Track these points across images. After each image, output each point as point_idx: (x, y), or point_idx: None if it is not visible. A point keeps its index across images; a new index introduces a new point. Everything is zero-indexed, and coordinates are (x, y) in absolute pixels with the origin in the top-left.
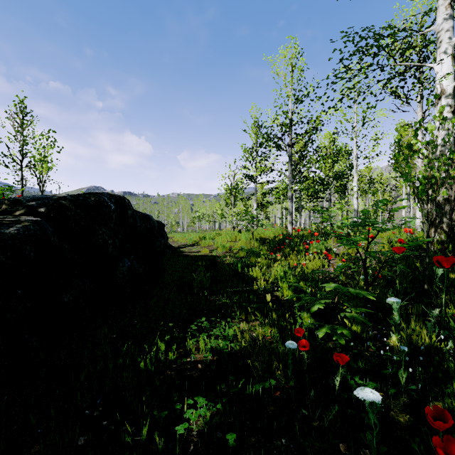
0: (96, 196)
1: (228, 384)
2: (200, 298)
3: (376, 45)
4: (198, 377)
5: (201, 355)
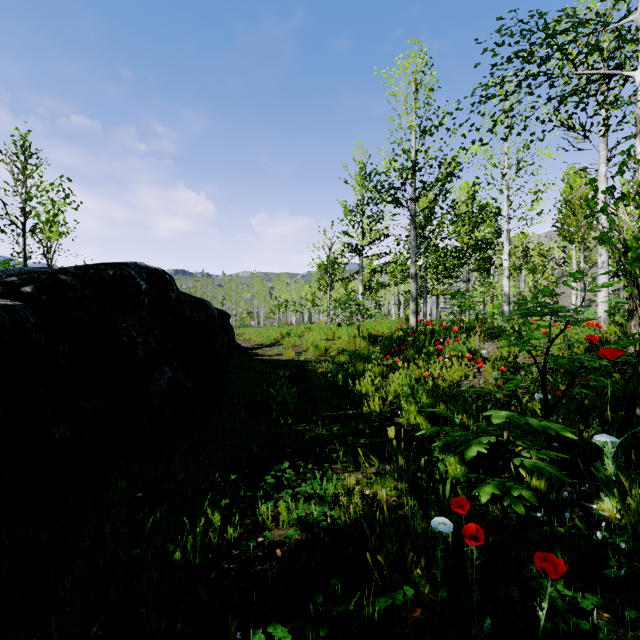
0: (116, 268)
1: (328, 592)
2: (281, 427)
3: (548, 42)
4: (276, 575)
5: (282, 530)
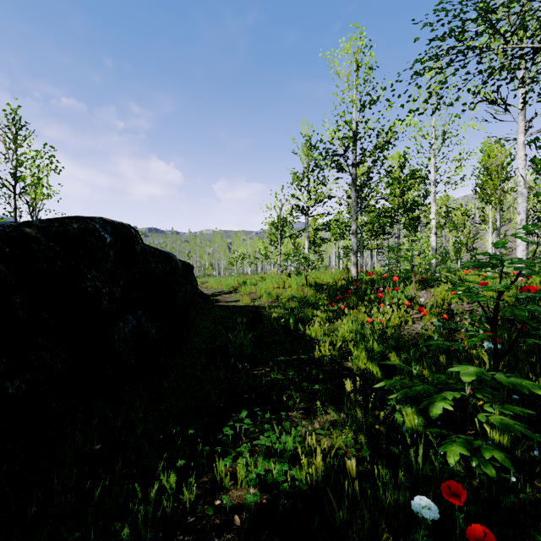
0: (81, 222)
1: None
2: (238, 371)
3: (482, 17)
4: None
5: (240, 490)
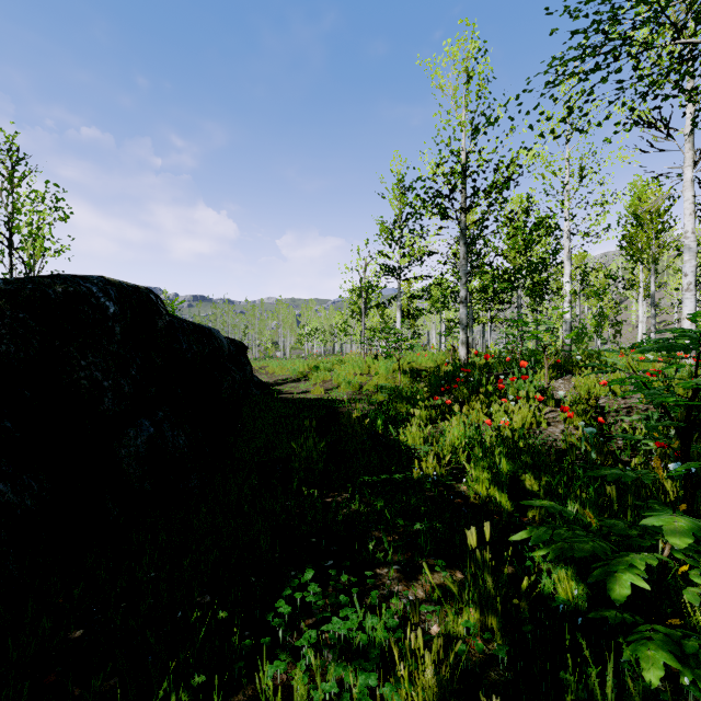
0: (69, 283)
1: None
2: (304, 498)
3: None
4: None
5: None
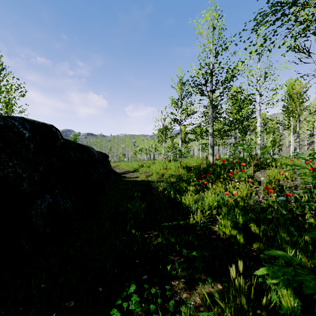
0: (1, 119)
1: None
2: (133, 234)
3: None
4: None
5: None
